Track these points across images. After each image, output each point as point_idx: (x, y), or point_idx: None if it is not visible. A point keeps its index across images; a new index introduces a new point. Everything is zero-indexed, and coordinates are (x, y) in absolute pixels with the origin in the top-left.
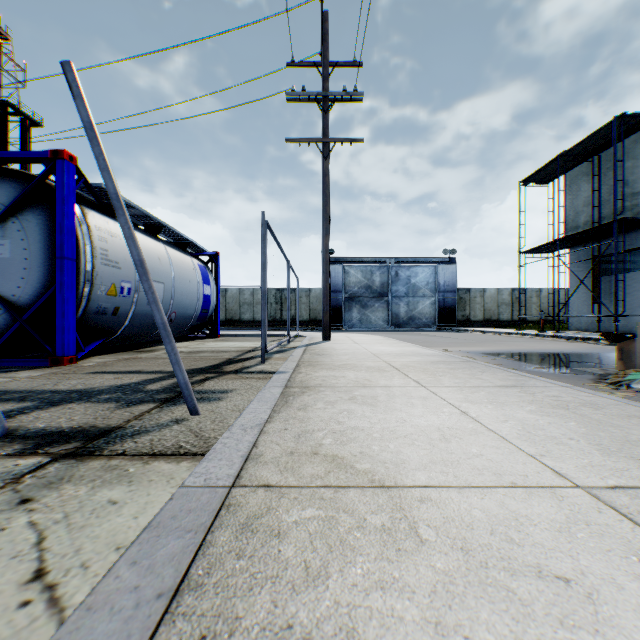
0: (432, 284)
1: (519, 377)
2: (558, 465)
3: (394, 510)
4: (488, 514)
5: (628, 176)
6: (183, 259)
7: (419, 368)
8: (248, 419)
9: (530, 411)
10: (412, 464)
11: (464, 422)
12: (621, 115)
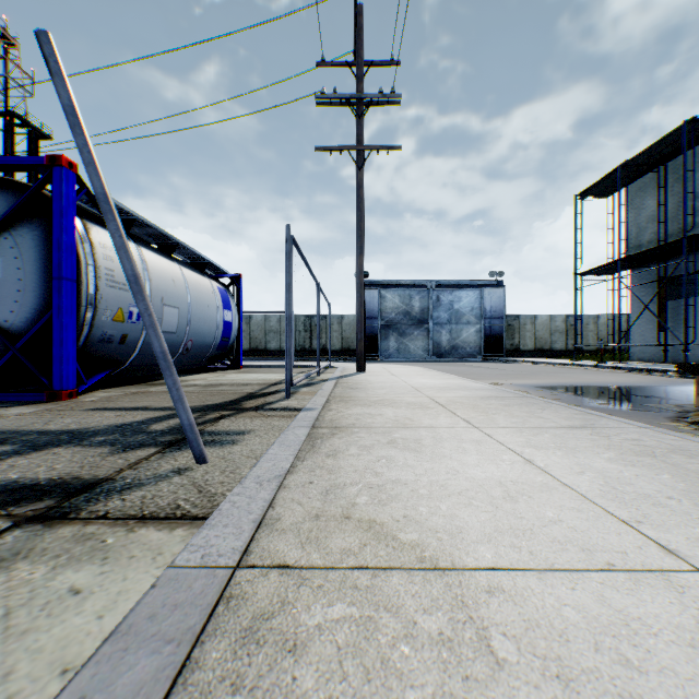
0: (477, 310)
1: (586, 416)
2: (663, 536)
3: (454, 607)
4: (585, 615)
5: (698, 188)
6: (201, 281)
7: (468, 404)
8: (265, 469)
9: (609, 459)
10: (472, 534)
11: (530, 474)
12: (691, 119)
